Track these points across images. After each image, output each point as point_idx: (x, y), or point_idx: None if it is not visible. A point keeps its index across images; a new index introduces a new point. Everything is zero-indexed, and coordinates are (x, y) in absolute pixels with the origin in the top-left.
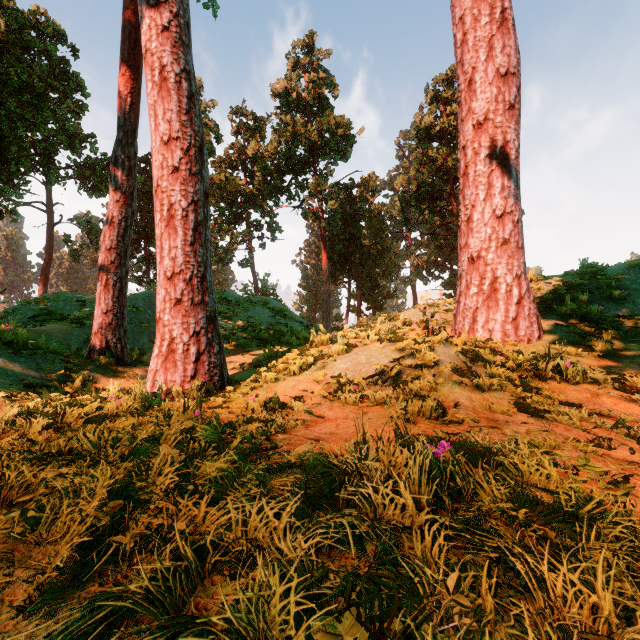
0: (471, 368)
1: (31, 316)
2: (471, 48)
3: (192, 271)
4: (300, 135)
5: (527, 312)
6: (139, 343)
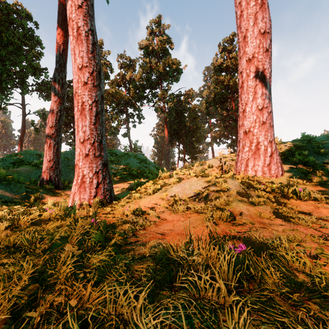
0: (247, 192)
1: (12, 162)
2: (245, 19)
3: (94, 138)
4: (153, 69)
5: (275, 161)
6: (68, 177)
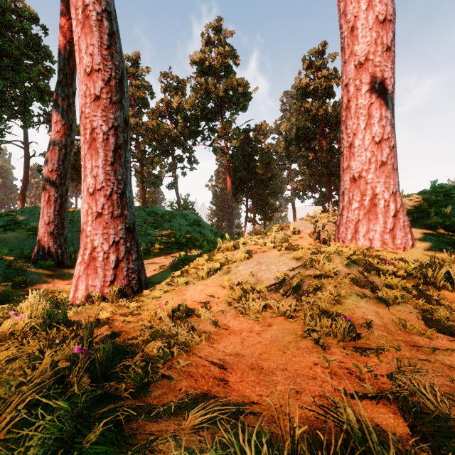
0: (367, 278)
1: (1, 226)
2: (353, 0)
3: (112, 188)
4: (211, 92)
5: (402, 224)
6: None
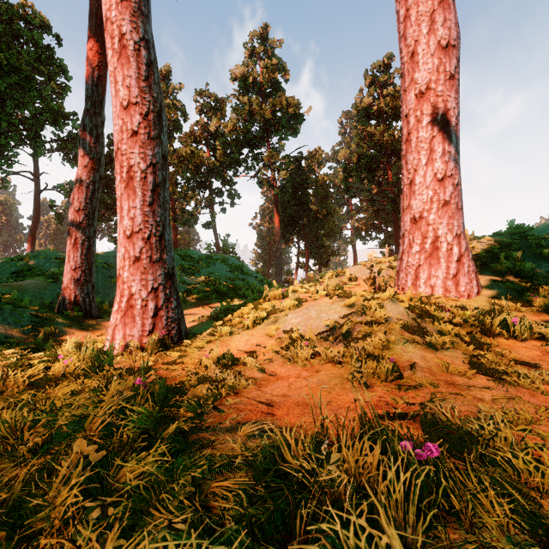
0: (420, 325)
1: (13, 272)
2: (414, 22)
3: (150, 230)
4: (256, 114)
5: (467, 269)
6: (109, 296)
